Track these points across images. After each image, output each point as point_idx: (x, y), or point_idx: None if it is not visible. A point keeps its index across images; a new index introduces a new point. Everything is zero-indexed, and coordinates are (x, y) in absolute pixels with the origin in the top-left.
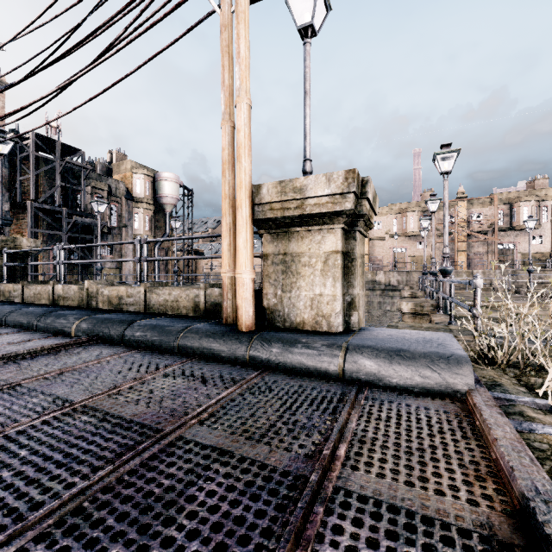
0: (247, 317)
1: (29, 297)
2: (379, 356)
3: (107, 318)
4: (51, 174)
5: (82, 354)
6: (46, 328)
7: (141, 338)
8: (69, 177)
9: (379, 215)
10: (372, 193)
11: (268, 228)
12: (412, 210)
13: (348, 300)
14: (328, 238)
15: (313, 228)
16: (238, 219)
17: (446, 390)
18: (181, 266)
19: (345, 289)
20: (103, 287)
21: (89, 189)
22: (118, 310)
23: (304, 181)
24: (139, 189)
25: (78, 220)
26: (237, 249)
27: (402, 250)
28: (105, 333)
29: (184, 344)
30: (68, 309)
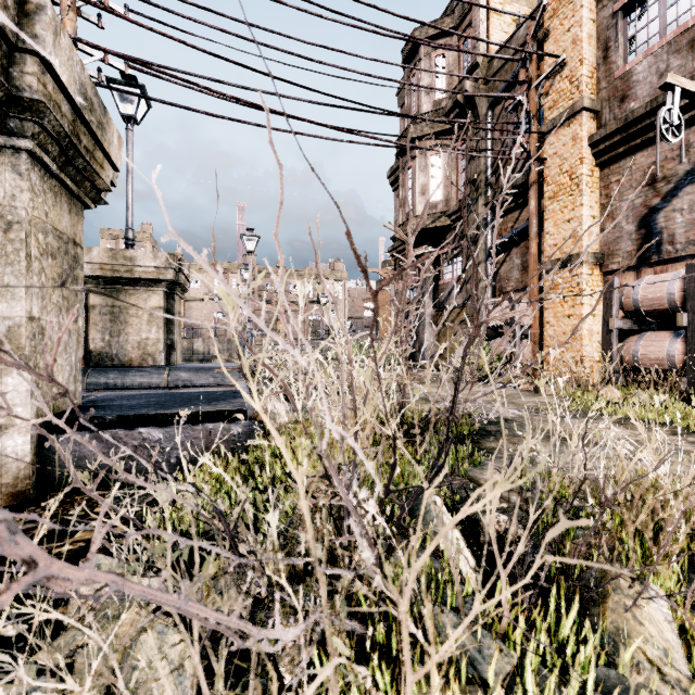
0: None
1: None
2: (191, 371)
3: None
4: None
5: None
6: None
7: None
8: None
9: (197, 271)
10: (187, 269)
11: (96, 283)
12: (235, 272)
13: (169, 344)
14: (153, 297)
15: (141, 289)
16: None
17: (226, 382)
18: None
19: (166, 335)
20: None
21: None
22: None
23: (135, 253)
24: None
25: None
26: None
27: (224, 315)
28: None
29: None
30: None
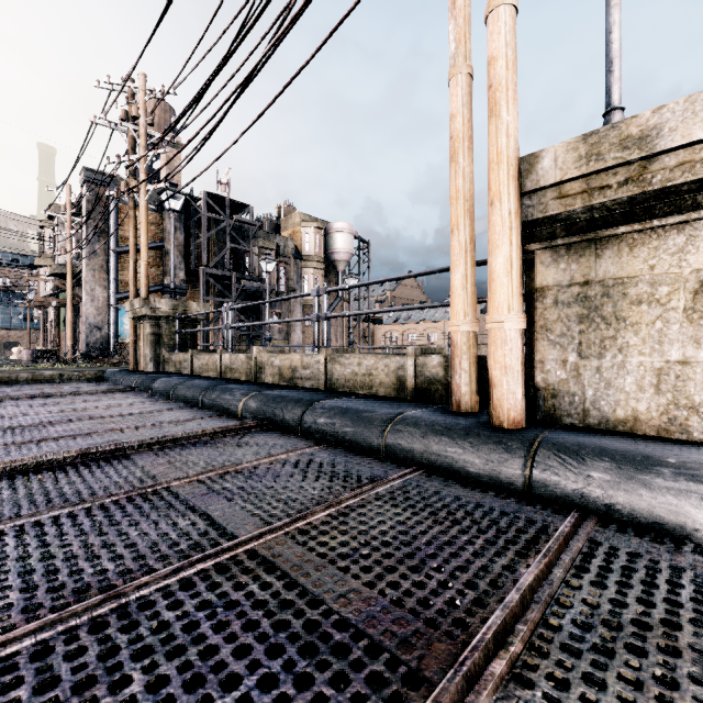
0: (511, 403)
1: (198, 368)
2: None
3: (279, 396)
4: (221, 237)
5: (249, 444)
6: (211, 405)
7: (327, 427)
8: (238, 237)
9: None
10: None
11: (547, 237)
12: None
13: None
14: None
15: (664, 222)
16: (493, 222)
17: None
18: (355, 338)
19: None
20: (274, 356)
21: (257, 250)
22: (291, 386)
23: (653, 118)
24: (308, 245)
25: (246, 285)
26: (491, 278)
27: None
28: (278, 416)
29: (395, 443)
30: (235, 382)
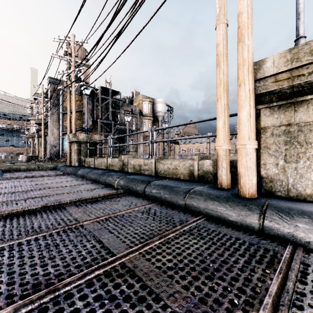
0: (250, 185)
1: (97, 164)
2: None
3: (134, 178)
4: (107, 106)
5: (120, 202)
6: (102, 182)
7: (156, 194)
8: (114, 106)
9: None
10: None
11: (267, 102)
12: None
13: None
14: None
15: None
16: (240, 95)
17: None
18: (166, 150)
19: None
20: (131, 159)
21: (123, 111)
22: (139, 173)
23: None
24: (145, 109)
25: (118, 127)
26: (239, 122)
27: None
28: (133, 188)
29: (190, 203)
30: (113, 171)
